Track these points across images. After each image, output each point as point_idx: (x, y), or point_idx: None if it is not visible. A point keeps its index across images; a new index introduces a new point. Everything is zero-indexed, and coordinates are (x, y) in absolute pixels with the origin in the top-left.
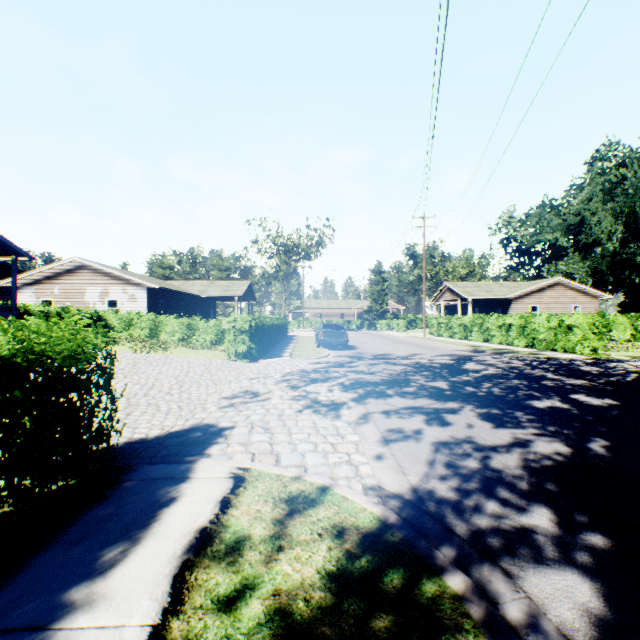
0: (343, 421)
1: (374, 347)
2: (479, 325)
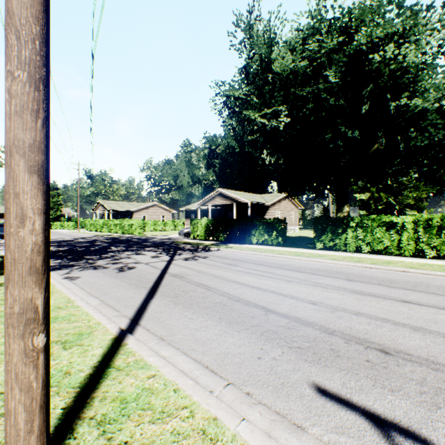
0: (2, 251)
1: None
2: (107, 224)
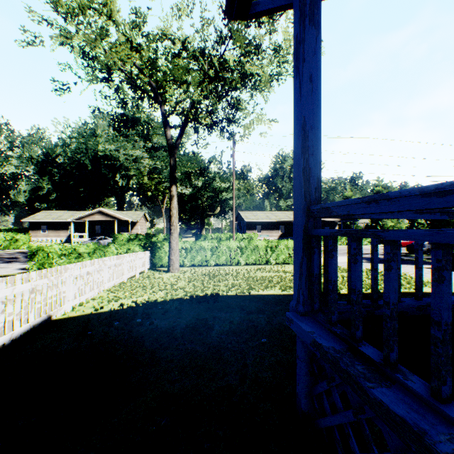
0: None
1: None
2: None
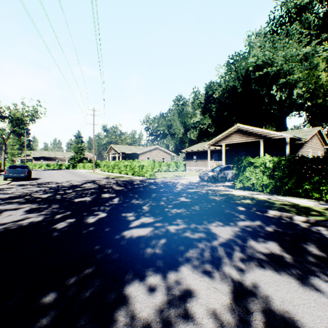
0: None
1: (52, 178)
2: (118, 165)
